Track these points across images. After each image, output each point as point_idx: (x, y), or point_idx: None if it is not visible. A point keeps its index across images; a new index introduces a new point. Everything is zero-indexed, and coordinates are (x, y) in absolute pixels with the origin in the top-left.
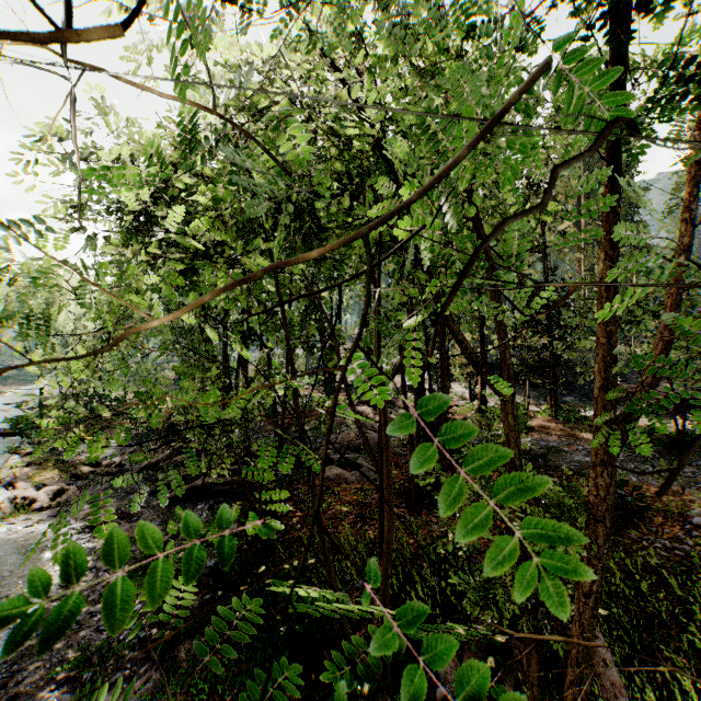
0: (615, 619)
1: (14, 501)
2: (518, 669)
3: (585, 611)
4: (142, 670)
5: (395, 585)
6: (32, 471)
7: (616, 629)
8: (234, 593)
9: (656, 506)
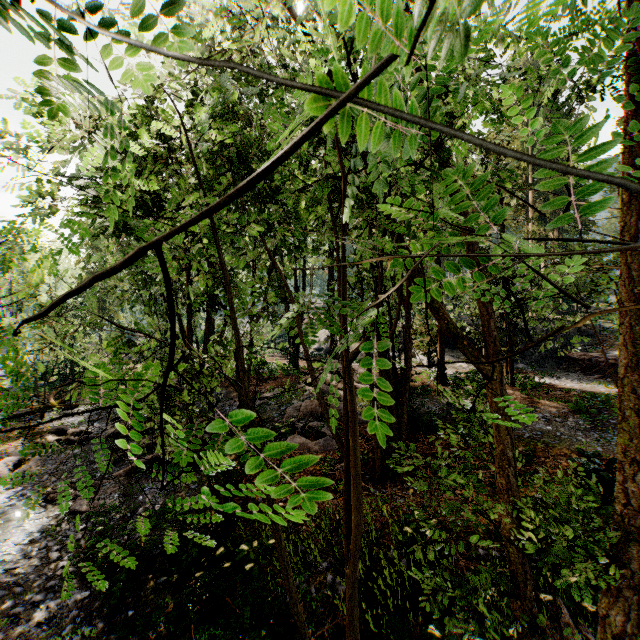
0: None
1: None
2: None
3: None
4: None
5: (361, 568)
6: None
7: None
8: (190, 577)
9: None
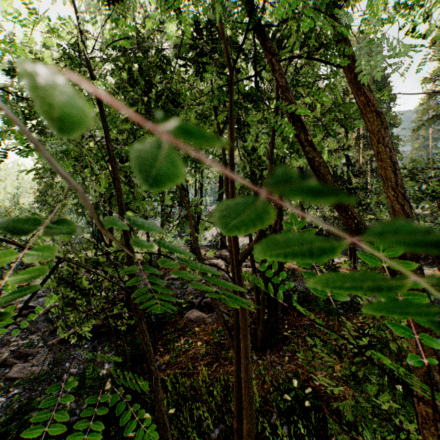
0: None
1: None
2: None
3: None
4: None
5: None
6: None
7: None
8: None
9: None
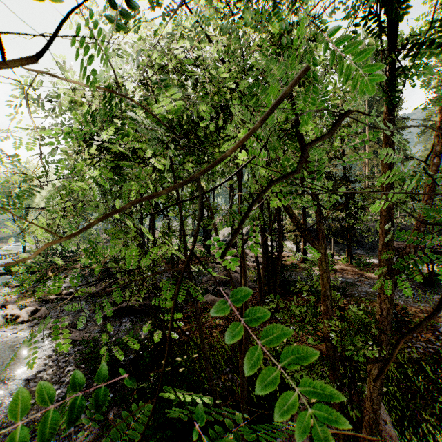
0: (391, 393)
1: (6, 317)
2: (329, 427)
3: (374, 391)
4: (86, 427)
5: None
6: (17, 297)
7: (391, 400)
8: (146, 376)
9: (416, 320)
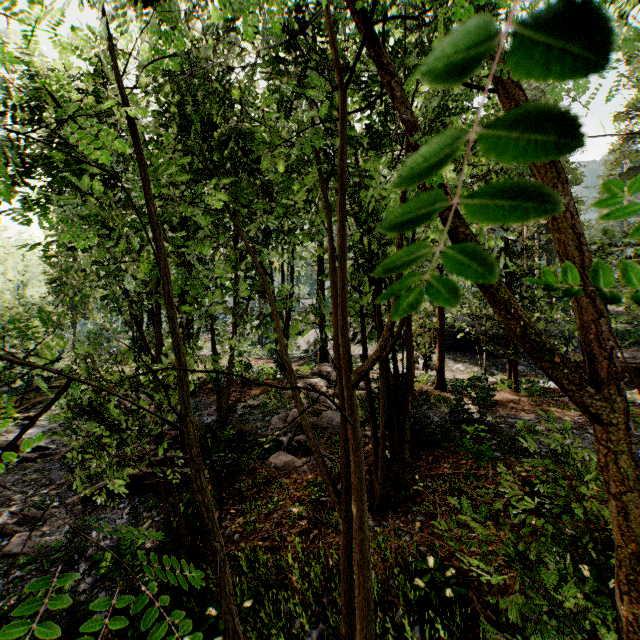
0: None
1: None
2: None
3: None
4: None
5: None
6: None
7: None
8: None
9: None
